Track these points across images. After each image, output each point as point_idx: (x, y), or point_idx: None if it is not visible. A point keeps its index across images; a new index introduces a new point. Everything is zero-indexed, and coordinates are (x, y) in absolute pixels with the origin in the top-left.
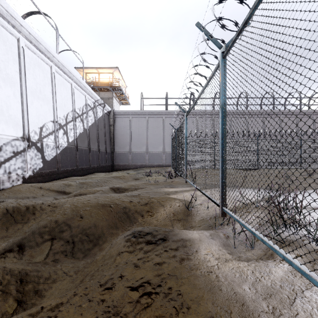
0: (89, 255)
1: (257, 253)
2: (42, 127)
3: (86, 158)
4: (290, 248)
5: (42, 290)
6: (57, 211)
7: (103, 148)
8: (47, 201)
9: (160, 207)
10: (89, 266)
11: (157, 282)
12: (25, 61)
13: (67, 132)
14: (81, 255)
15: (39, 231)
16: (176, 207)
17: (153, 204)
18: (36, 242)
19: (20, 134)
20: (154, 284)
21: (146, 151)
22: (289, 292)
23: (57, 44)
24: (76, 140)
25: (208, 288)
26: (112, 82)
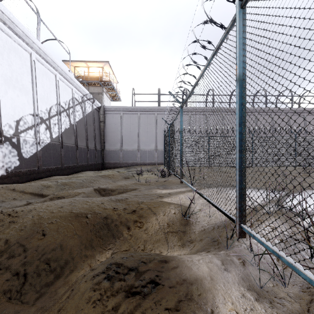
0: (45, 296)
1: (293, 293)
2: (19, 120)
3: (73, 155)
4: None
5: None
6: (12, 226)
7: (92, 145)
8: (8, 210)
9: (151, 216)
10: None
11: None
12: None
13: (51, 127)
14: (33, 297)
15: None
16: (171, 216)
17: (142, 212)
18: None
19: None
20: None
21: (137, 148)
22: None
23: (38, 30)
24: (61, 136)
25: None
26: (102, 77)
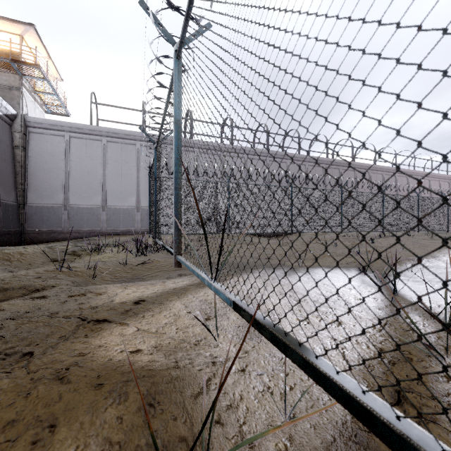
0: None
1: None
2: None
3: None
4: None
5: None
6: None
7: None
8: None
9: None
10: None
11: None
12: None
13: None
14: None
15: None
16: None
17: None
18: None
19: None
20: None
21: (102, 204)
22: None
23: None
24: None
25: None
26: (20, 55)
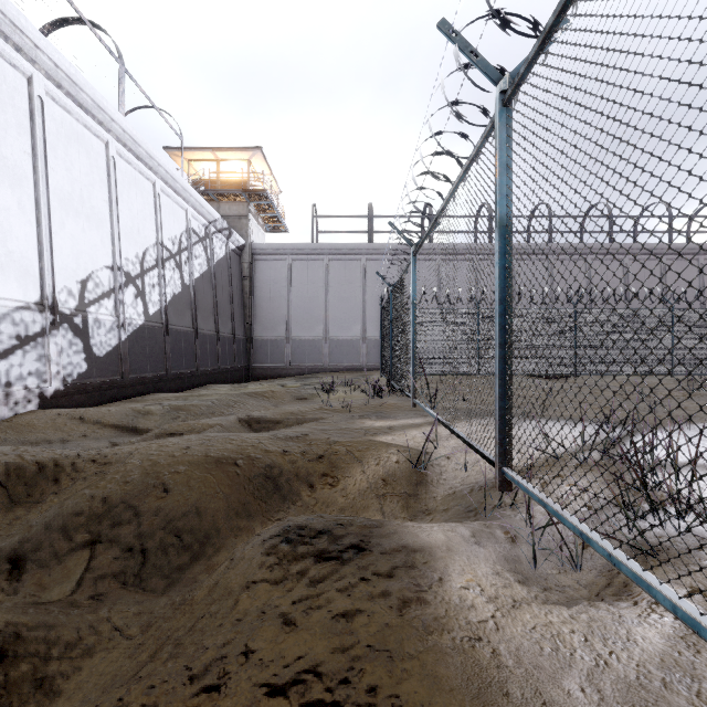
0: (180, 583)
1: (587, 579)
2: (87, 280)
3: (189, 351)
4: (671, 569)
5: (55, 678)
6: (109, 476)
7: (226, 329)
8: (90, 452)
9: (354, 466)
10: (175, 616)
11: (338, 672)
12: (45, 130)
13: (145, 293)
14: (160, 583)
15: (64, 523)
16: (391, 466)
17: (336, 459)
18: (54, 551)
19: (34, 296)
20: (330, 676)
21: (324, 335)
22: (690, 701)
23: (121, 93)
24: (166, 311)
25: (473, 689)
26: (248, 181)
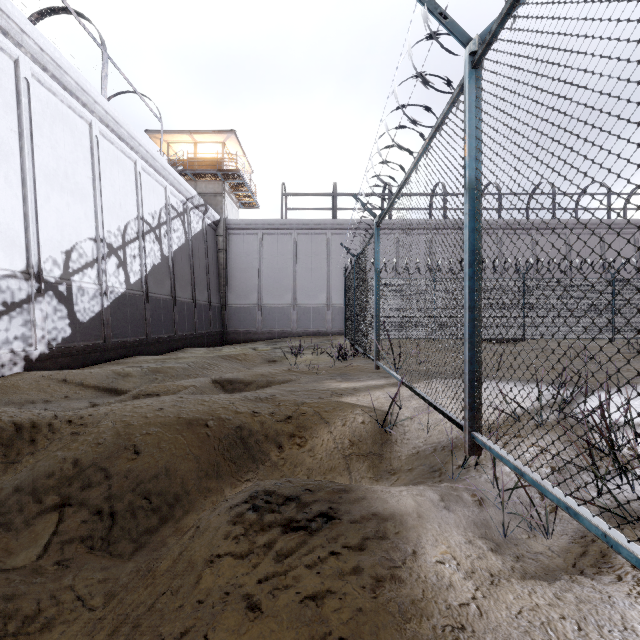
0: (148, 547)
1: (559, 546)
2: (71, 251)
3: (167, 317)
4: None
5: None
6: (81, 438)
7: (203, 297)
8: (67, 413)
9: (321, 427)
10: (137, 588)
11: None
12: (31, 110)
13: (126, 263)
14: (128, 548)
15: (35, 486)
16: (357, 427)
17: (304, 420)
18: (23, 515)
19: (20, 265)
20: None
21: (292, 303)
22: None
23: (104, 78)
24: (146, 280)
25: None
26: (223, 162)
